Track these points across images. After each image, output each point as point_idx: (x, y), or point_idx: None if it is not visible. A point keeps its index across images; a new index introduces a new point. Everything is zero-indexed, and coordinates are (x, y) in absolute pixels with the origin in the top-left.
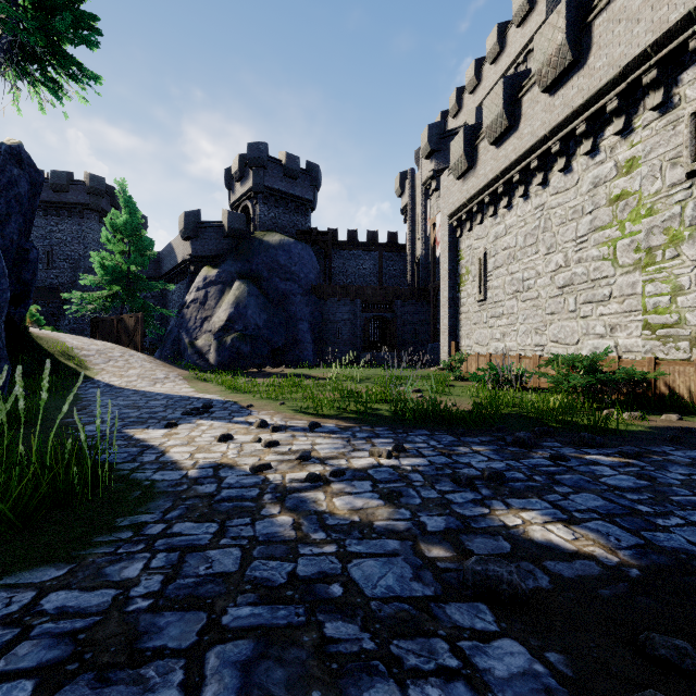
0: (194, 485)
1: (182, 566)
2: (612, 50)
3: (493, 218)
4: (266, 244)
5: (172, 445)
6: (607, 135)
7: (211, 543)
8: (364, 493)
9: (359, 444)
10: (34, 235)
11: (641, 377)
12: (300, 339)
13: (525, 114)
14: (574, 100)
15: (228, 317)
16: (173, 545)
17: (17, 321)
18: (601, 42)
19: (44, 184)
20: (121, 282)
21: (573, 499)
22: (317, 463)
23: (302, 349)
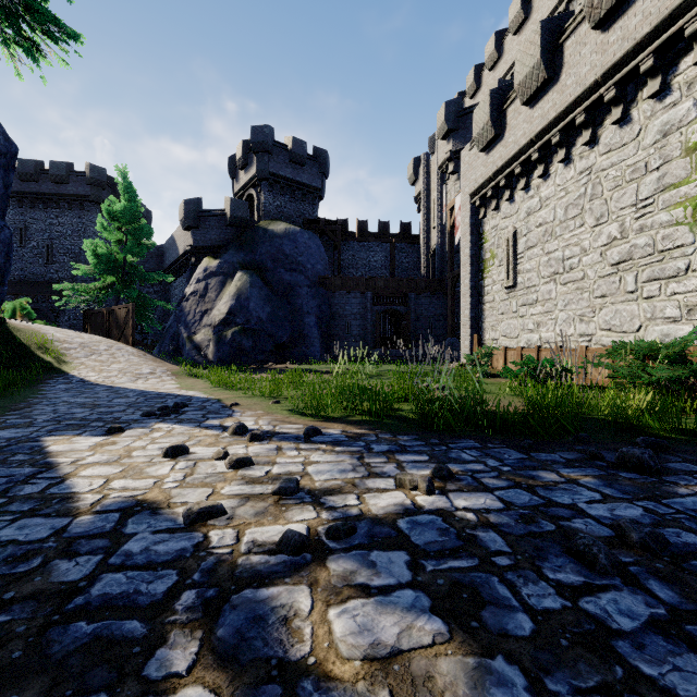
0: (55, 558)
1: None
2: None
3: (524, 191)
4: (271, 233)
5: (90, 463)
6: (682, 68)
7: None
8: (397, 589)
9: (377, 463)
10: (33, 228)
11: None
12: (307, 334)
13: (569, 61)
14: (638, 30)
15: (229, 309)
16: None
17: None
18: None
19: (43, 175)
20: (114, 272)
21: None
22: (306, 503)
23: (309, 345)
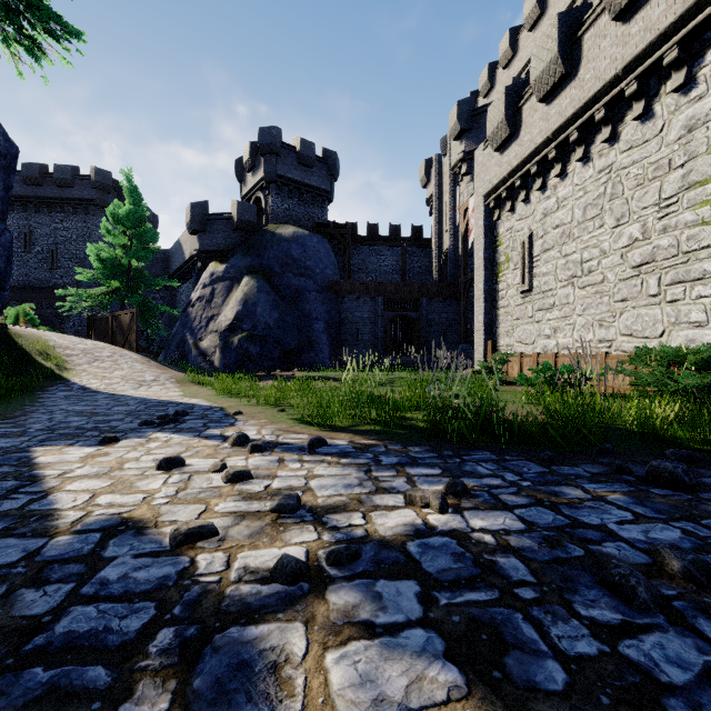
0: (21, 586)
1: None
2: None
3: (540, 191)
4: (279, 236)
5: (78, 475)
6: (709, 60)
7: None
8: (406, 628)
9: (385, 477)
10: (38, 233)
11: None
12: (315, 340)
13: (587, 55)
14: (661, 20)
15: (236, 315)
16: None
17: None
18: None
19: (48, 179)
20: (118, 277)
21: None
22: (306, 522)
23: (318, 351)
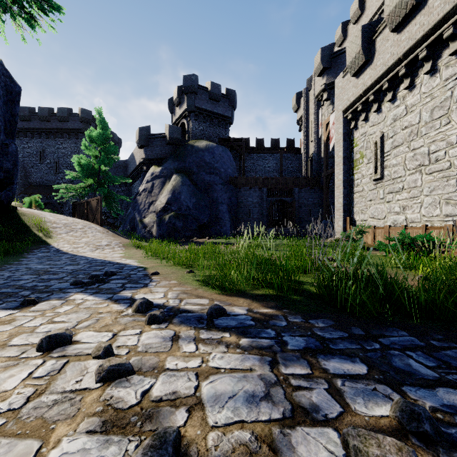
0: None
1: None
2: None
3: (391, 102)
4: (196, 148)
5: None
6: None
7: None
8: None
9: (298, 379)
10: (48, 151)
11: None
12: (220, 218)
13: None
14: None
15: (167, 200)
16: None
17: (5, 201)
18: None
19: (53, 117)
20: (91, 176)
21: None
22: None
23: (222, 225)
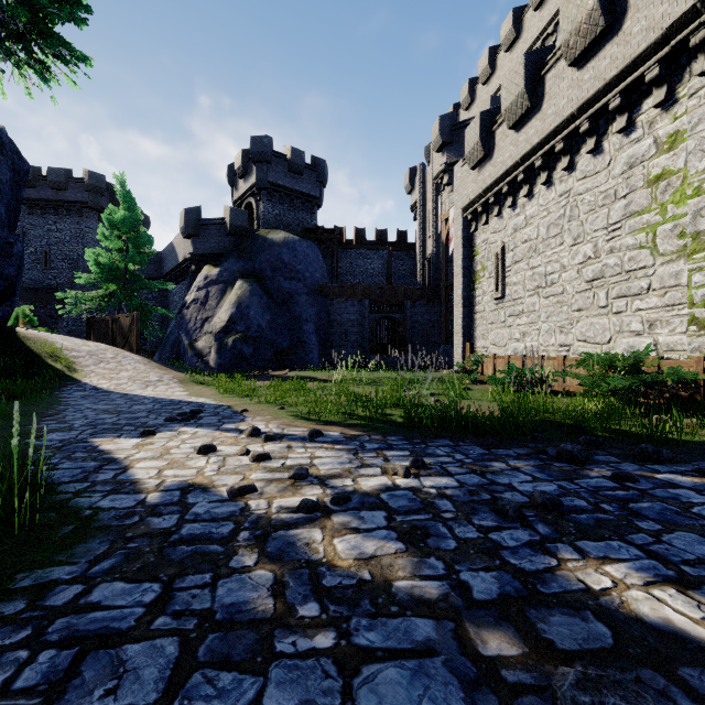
0: (148, 516)
1: (66, 685)
2: (653, 11)
3: (511, 208)
4: (270, 241)
5: (140, 458)
6: (645, 109)
7: (138, 626)
8: (377, 530)
9: (368, 457)
10: (31, 234)
11: (691, 379)
12: (305, 341)
13: (549, 93)
14: (607, 72)
15: (230, 317)
16: (75, 631)
17: (2, 320)
18: (640, 4)
19: (41, 181)
20: (117, 280)
21: (670, 542)
22: (315, 484)
23: (308, 351)
